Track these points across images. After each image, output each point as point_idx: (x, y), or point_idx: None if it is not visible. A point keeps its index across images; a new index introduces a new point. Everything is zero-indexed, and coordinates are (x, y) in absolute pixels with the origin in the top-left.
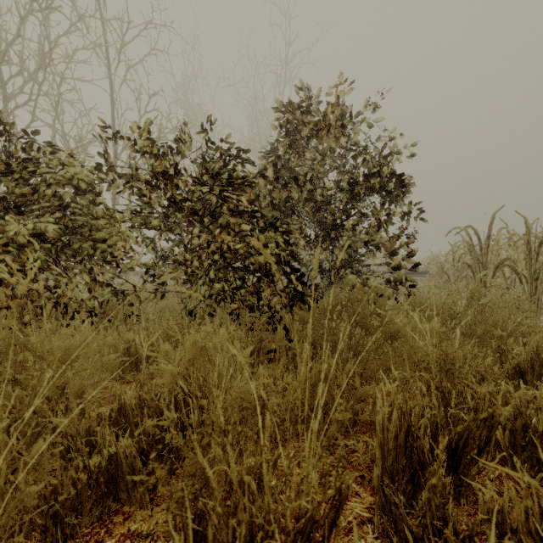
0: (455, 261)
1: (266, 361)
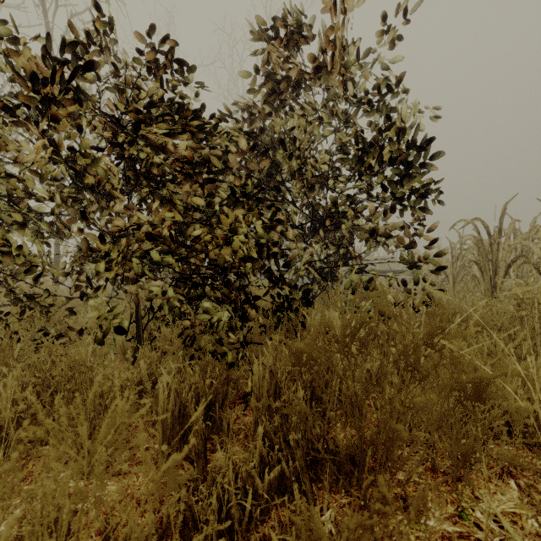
0: (453, 259)
1: (238, 403)
